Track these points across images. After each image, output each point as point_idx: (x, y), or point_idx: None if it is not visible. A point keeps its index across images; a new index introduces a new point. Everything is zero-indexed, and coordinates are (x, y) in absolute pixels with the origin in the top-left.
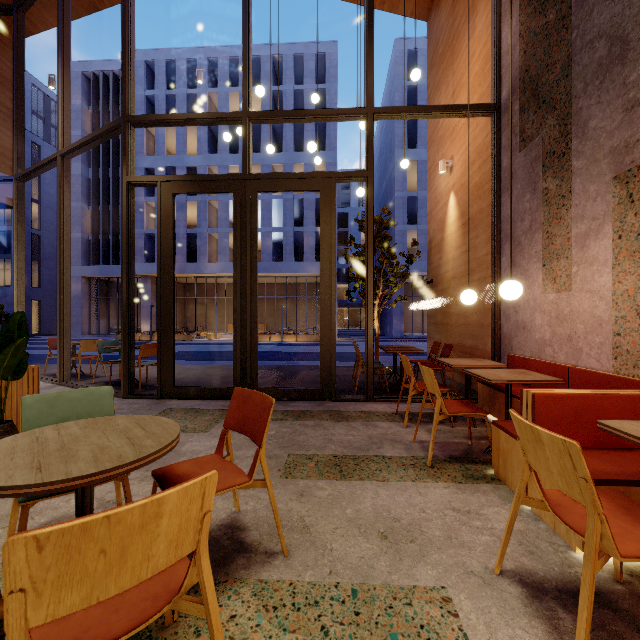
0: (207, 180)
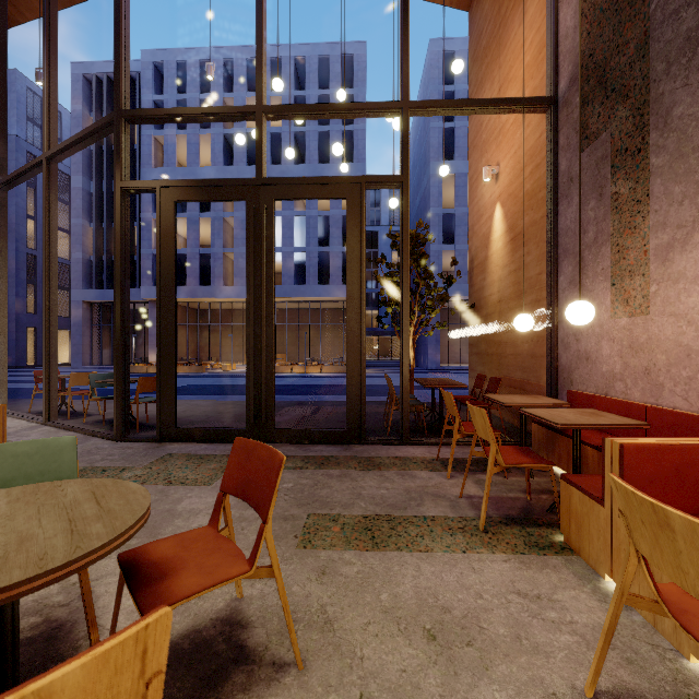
0: (215, 186)
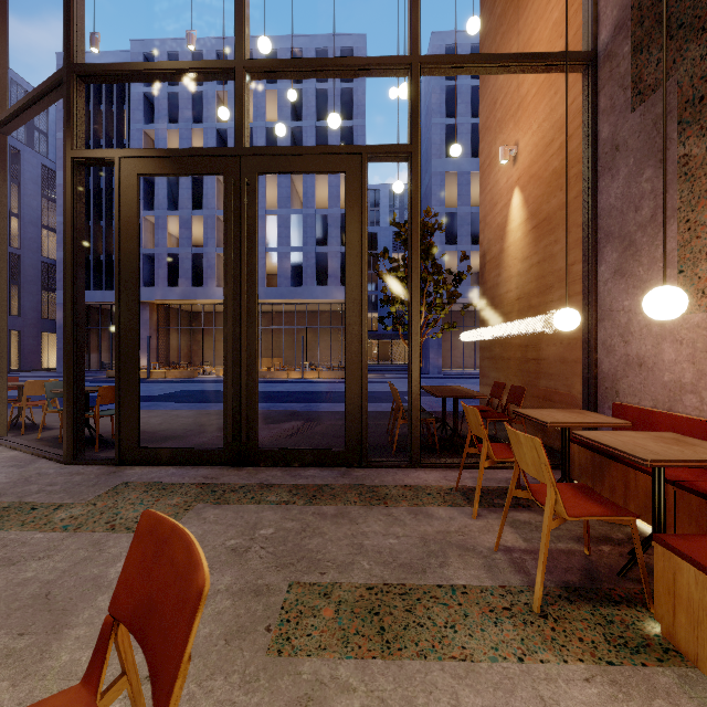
0: (186, 156)
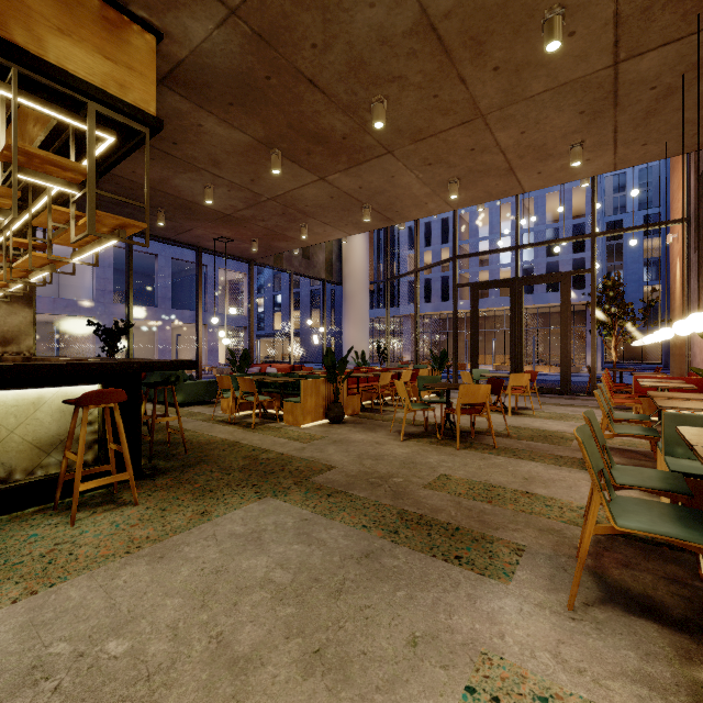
0: (496, 282)
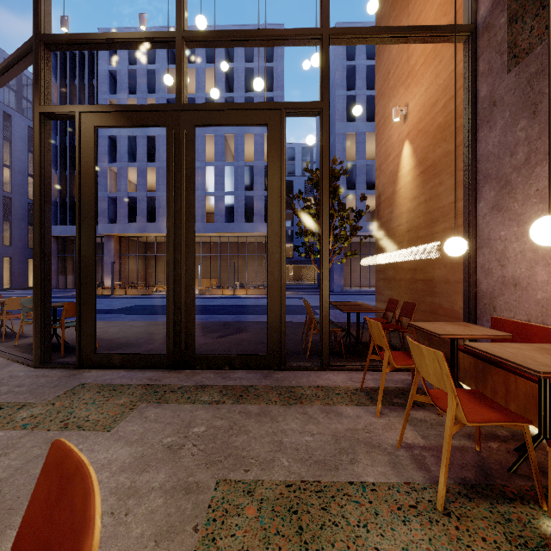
0: (135, 111)
